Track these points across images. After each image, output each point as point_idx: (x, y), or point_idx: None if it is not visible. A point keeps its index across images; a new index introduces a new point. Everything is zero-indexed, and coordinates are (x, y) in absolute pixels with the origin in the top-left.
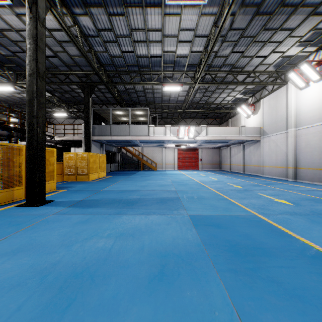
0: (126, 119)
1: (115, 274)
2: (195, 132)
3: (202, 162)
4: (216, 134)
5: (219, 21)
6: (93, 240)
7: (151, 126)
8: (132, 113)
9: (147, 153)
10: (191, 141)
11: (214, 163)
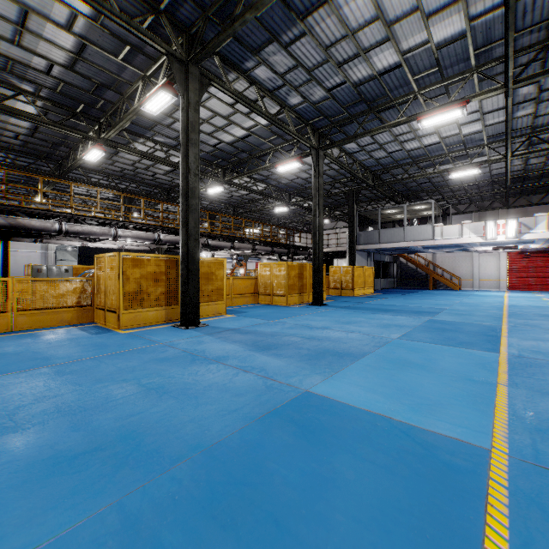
0: (402, 217)
1: (364, 324)
2: (522, 226)
3: None
4: None
5: (515, 92)
6: (355, 318)
7: (436, 225)
8: (409, 210)
9: (442, 262)
10: (522, 241)
11: None
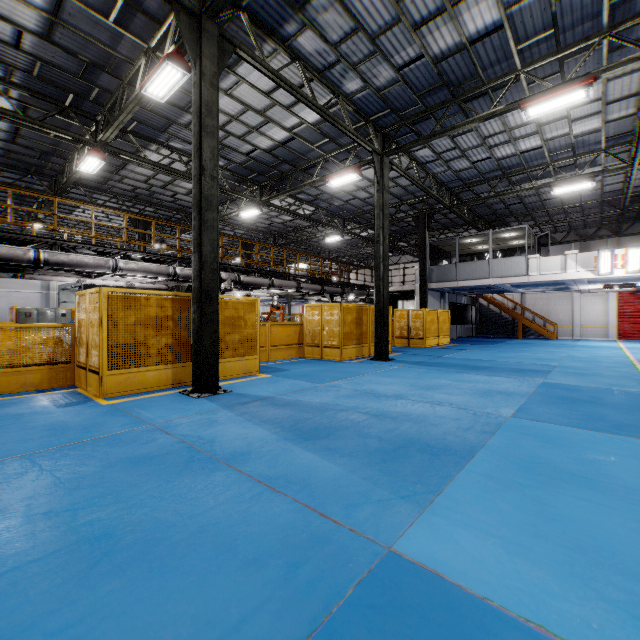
0: (484, 248)
1: (452, 389)
2: None
3: None
4: None
5: None
6: (437, 379)
7: (531, 257)
8: (495, 238)
9: (533, 305)
10: None
11: None
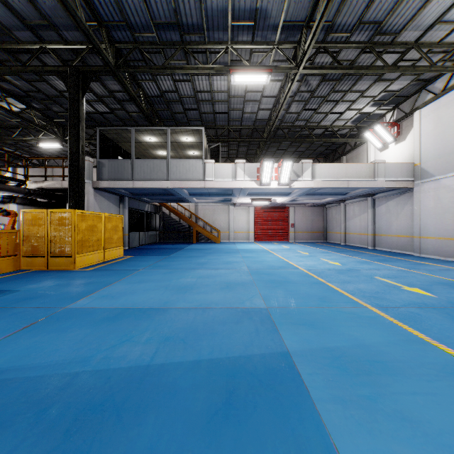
0: (165, 155)
1: None
2: (292, 172)
3: (295, 229)
4: (329, 177)
5: None
6: None
7: (208, 161)
8: (174, 141)
9: (203, 214)
10: (282, 192)
11: (315, 231)
